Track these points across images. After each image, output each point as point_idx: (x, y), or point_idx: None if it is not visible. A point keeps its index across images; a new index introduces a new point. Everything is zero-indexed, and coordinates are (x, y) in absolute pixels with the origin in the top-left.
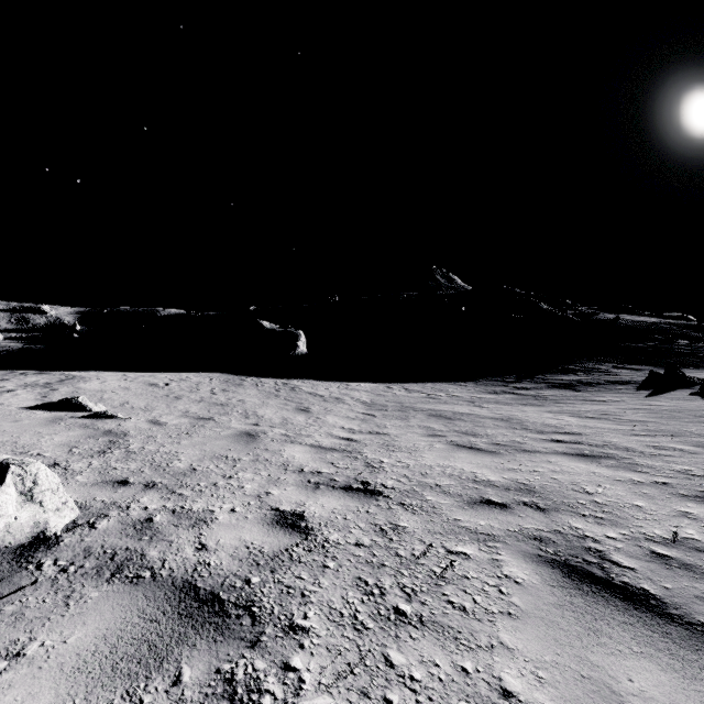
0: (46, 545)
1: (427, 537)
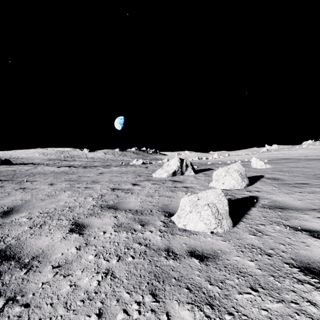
0: (168, 215)
1: (29, 223)
